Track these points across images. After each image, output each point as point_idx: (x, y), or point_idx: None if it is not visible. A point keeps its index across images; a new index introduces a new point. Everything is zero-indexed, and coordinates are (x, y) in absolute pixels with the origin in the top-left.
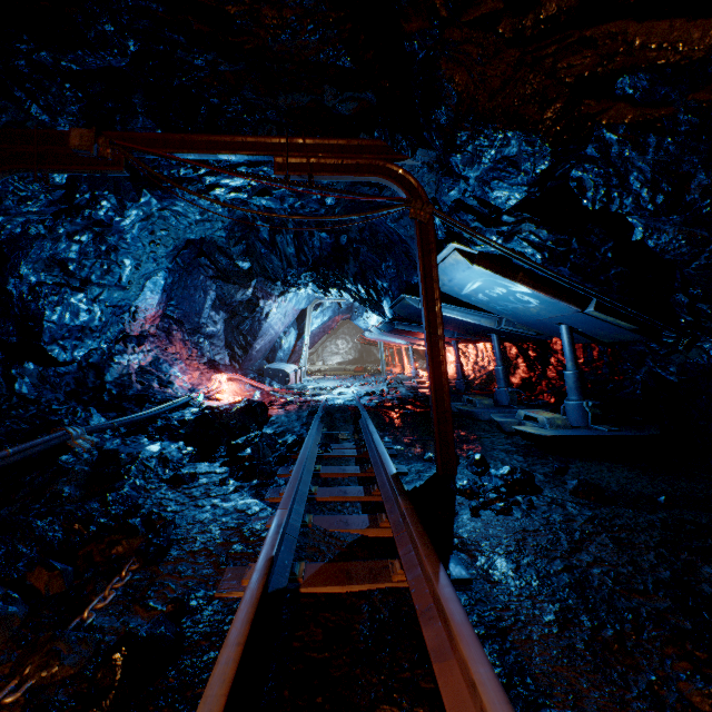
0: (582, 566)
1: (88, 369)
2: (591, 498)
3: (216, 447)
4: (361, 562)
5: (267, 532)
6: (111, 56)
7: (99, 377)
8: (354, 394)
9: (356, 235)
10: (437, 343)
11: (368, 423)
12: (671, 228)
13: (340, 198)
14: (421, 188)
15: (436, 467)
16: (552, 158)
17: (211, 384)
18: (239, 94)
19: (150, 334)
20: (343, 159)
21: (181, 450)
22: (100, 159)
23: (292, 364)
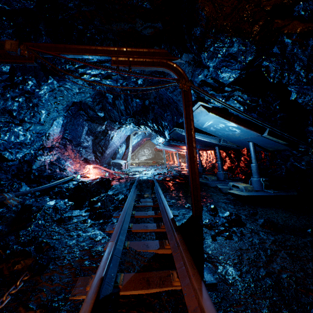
0: (275, 272)
1: (24, 163)
2: (271, 229)
3: (84, 202)
4: (155, 272)
5: (104, 252)
6: (24, 0)
7: (29, 167)
8: (152, 174)
9: (153, 100)
10: (193, 150)
11: (158, 189)
12: (311, 92)
13: (145, 80)
14: (184, 74)
15: (192, 212)
16: (255, 53)
17: (85, 170)
18: (93, 23)
19: (56, 146)
20: (146, 59)
21: (66, 203)
22: (22, 56)
23: (123, 160)
